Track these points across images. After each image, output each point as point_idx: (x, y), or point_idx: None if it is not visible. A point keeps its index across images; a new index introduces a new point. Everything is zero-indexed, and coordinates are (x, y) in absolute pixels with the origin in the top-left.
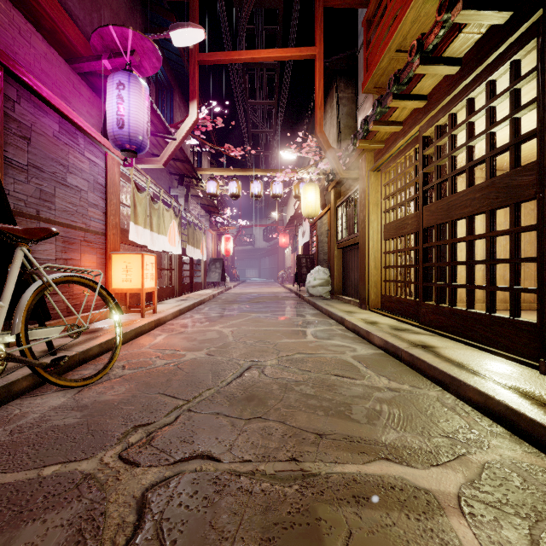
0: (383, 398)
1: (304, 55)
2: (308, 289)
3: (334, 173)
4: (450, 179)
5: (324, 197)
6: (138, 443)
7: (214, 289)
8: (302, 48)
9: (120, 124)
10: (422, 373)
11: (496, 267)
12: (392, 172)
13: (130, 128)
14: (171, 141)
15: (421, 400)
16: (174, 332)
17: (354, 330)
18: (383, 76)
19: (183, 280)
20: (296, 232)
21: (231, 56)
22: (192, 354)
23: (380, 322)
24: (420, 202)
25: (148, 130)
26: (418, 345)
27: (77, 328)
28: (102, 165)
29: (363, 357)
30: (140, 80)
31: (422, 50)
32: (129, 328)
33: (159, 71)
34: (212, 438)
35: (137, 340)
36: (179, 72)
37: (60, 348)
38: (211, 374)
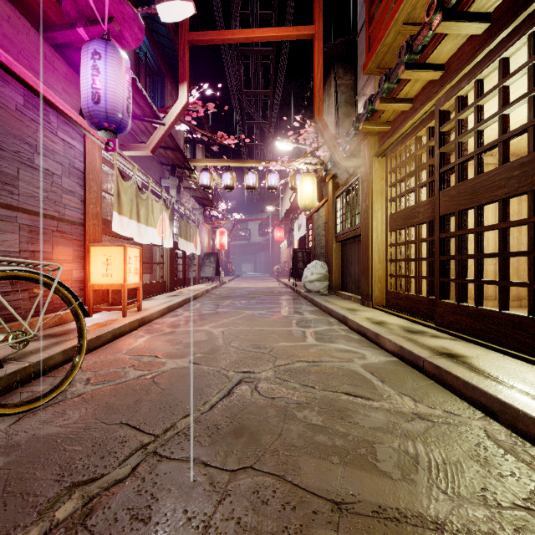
0: (414, 432)
1: (302, 35)
2: (305, 284)
3: (333, 162)
4: (477, 157)
5: (321, 189)
6: (67, 521)
7: (208, 284)
8: (299, 26)
9: (96, 99)
10: (455, 391)
11: (509, 261)
12: (399, 157)
13: (107, 103)
14: (160, 126)
15: (466, 435)
16: (158, 333)
17: (359, 331)
18: (387, 54)
19: (177, 274)
20: (292, 226)
21: (224, 36)
22: (173, 362)
23: (388, 323)
24: (436, 186)
25: (129, 108)
26: (443, 354)
27: (23, 335)
28: (80, 148)
29: (376, 366)
30: (119, 50)
31: (443, 7)
32: (105, 330)
33: (149, 55)
34: (178, 511)
35: (114, 344)
36: (170, 57)
37: (12, 357)
38: (191, 392)
